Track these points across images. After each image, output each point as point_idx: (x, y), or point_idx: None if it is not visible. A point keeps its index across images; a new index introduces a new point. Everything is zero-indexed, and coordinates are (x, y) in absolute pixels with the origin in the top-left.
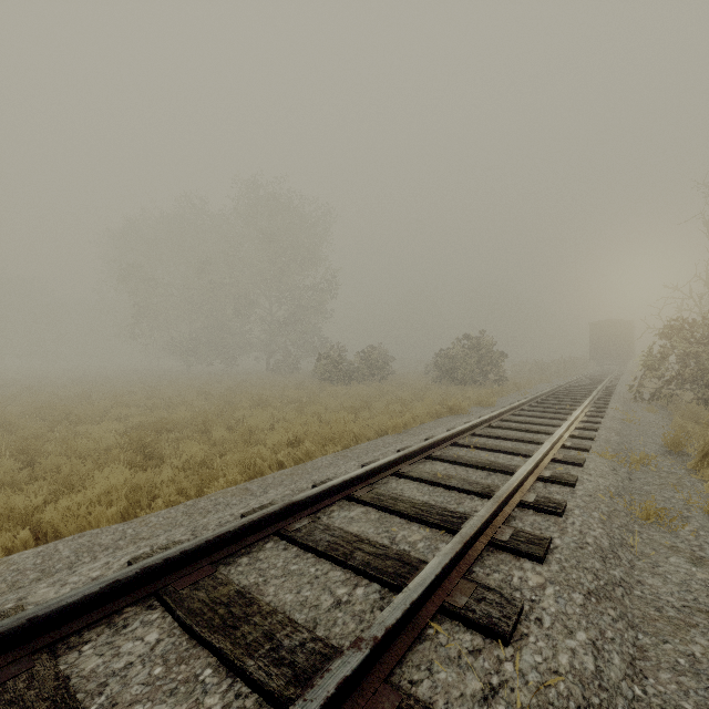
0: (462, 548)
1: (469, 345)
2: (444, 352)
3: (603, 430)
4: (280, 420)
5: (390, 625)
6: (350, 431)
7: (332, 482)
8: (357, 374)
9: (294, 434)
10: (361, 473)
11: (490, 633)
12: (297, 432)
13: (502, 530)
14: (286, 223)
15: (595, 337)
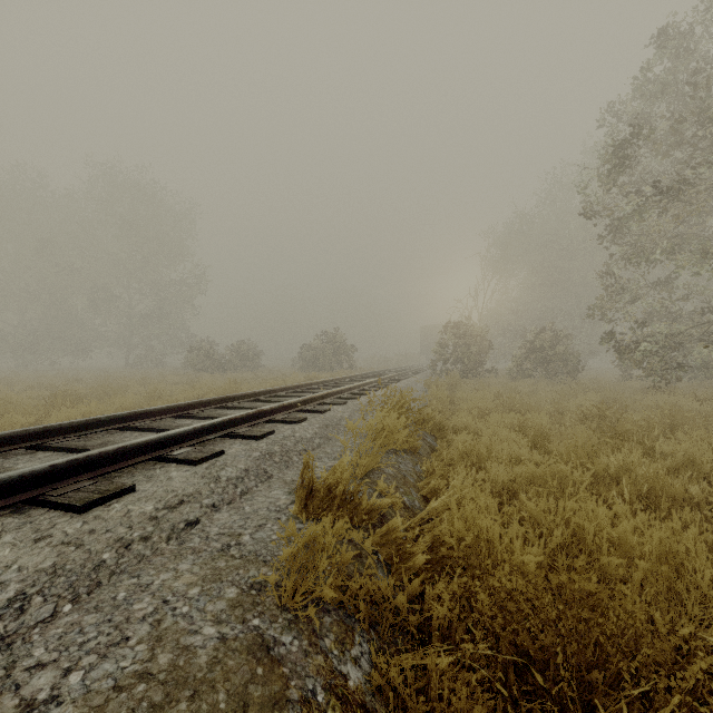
0: (310, 398)
1: (328, 339)
2: (309, 346)
3: (399, 383)
4: (174, 392)
5: (284, 403)
6: (241, 389)
7: (246, 392)
8: (231, 365)
9: (196, 394)
10: (260, 390)
11: (317, 412)
12: (199, 392)
13: (328, 401)
14: (151, 214)
15: (424, 337)
